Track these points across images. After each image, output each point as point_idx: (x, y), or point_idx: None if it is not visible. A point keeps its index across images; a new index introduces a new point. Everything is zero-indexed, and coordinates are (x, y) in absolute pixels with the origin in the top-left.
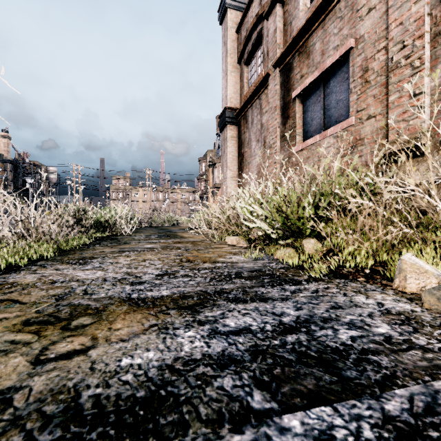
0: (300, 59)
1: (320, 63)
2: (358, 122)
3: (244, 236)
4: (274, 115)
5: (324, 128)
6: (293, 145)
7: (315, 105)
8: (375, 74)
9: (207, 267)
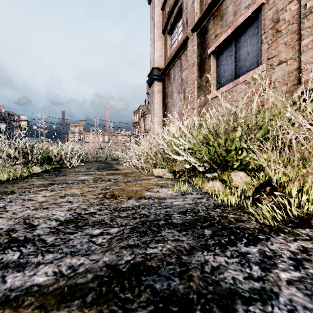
0: (215, 22)
1: (232, 22)
2: (269, 68)
3: (169, 168)
4: (192, 70)
5: (235, 77)
6: (209, 93)
7: (228, 58)
8: (287, 23)
9: (130, 206)
